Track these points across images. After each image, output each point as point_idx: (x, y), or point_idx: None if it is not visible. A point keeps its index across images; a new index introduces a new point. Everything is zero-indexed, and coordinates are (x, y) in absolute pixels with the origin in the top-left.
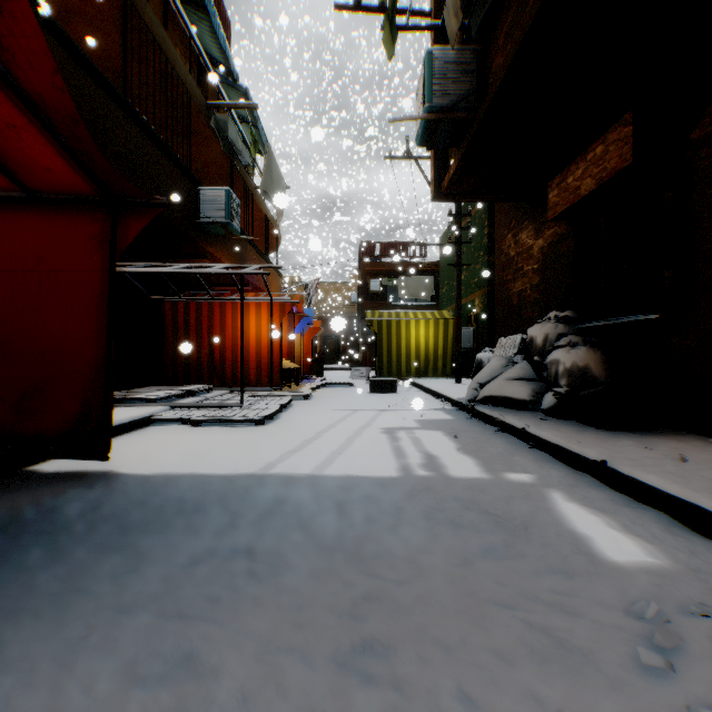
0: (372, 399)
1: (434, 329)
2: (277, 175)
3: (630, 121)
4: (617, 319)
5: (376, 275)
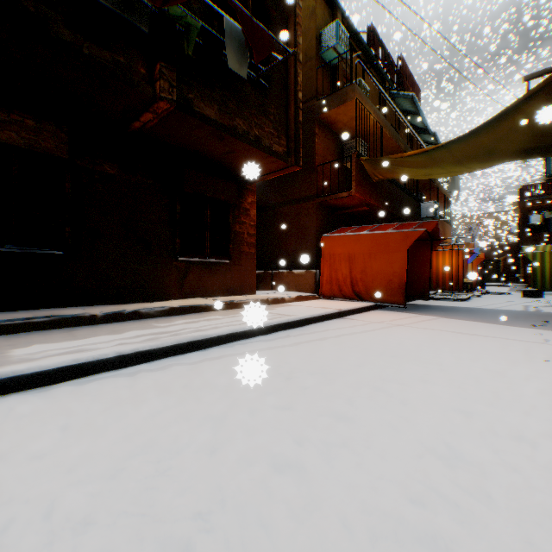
0: (520, 299)
1: None
2: (455, 178)
3: None
4: None
5: (536, 210)
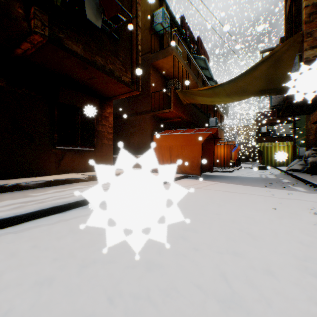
0: (258, 171)
1: (286, 149)
2: (226, 106)
3: None
4: None
5: (264, 125)
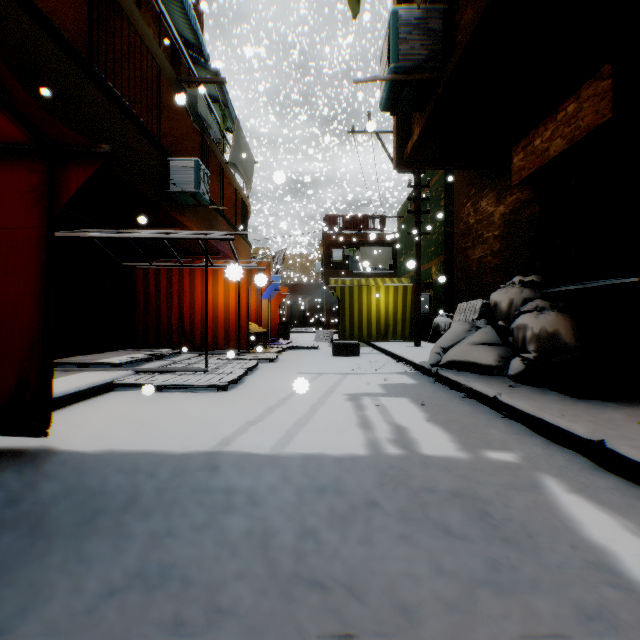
0: (335, 362)
1: (393, 295)
2: (246, 149)
3: (608, 74)
4: (589, 283)
5: (339, 246)
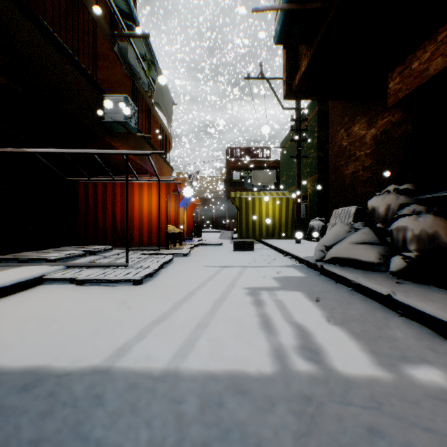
0: (235, 257)
1: (279, 204)
2: (166, 93)
3: None
4: None
5: (237, 169)
